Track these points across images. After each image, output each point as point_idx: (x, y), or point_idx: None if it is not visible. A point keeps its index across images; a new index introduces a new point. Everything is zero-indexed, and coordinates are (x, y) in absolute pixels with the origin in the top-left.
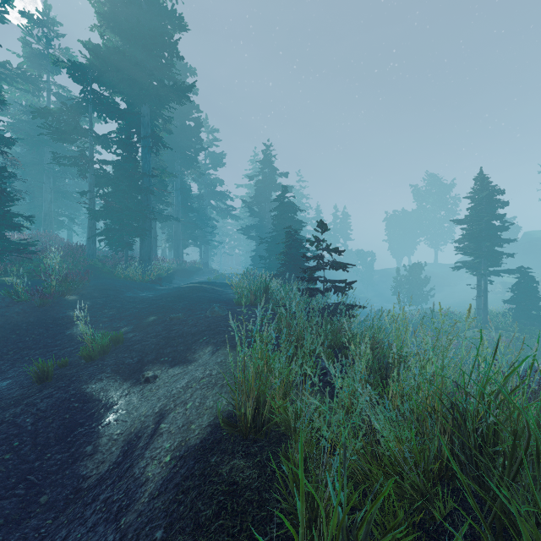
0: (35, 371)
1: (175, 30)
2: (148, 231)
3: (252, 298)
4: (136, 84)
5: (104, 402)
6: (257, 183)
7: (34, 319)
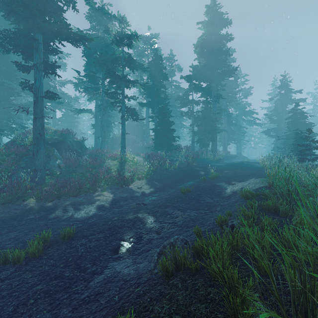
0: (201, 179)
1: (227, 42)
2: (216, 138)
3: (271, 166)
4: (210, 75)
5: (222, 187)
6: (275, 102)
7: (188, 169)
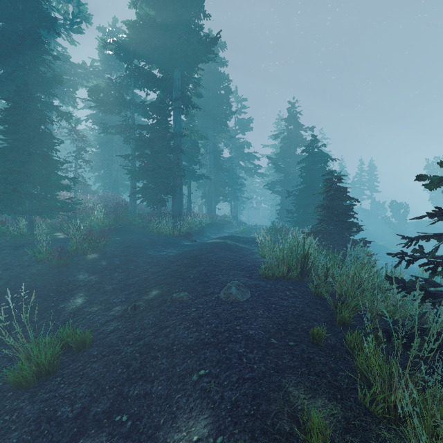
0: None
1: None
2: (177, 187)
3: (284, 269)
4: (167, 51)
5: None
6: (282, 140)
7: (41, 284)
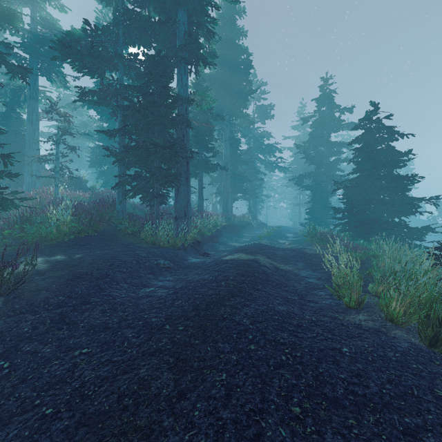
0: None
1: None
2: (180, 175)
3: None
4: None
5: None
6: (314, 124)
7: None
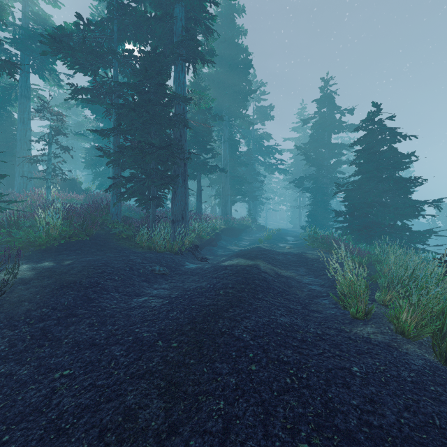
0: None
1: None
2: (177, 177)
3: None
4: None
5: None
6: (314, 125)
7: None
